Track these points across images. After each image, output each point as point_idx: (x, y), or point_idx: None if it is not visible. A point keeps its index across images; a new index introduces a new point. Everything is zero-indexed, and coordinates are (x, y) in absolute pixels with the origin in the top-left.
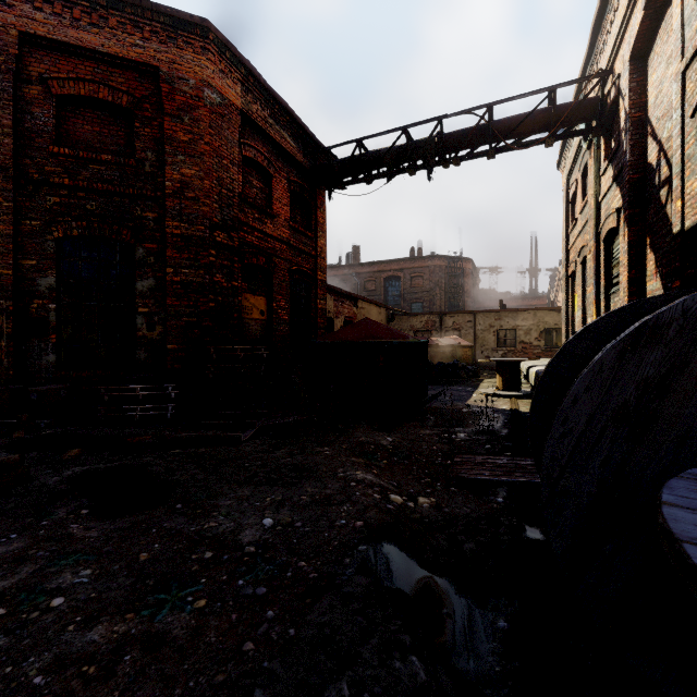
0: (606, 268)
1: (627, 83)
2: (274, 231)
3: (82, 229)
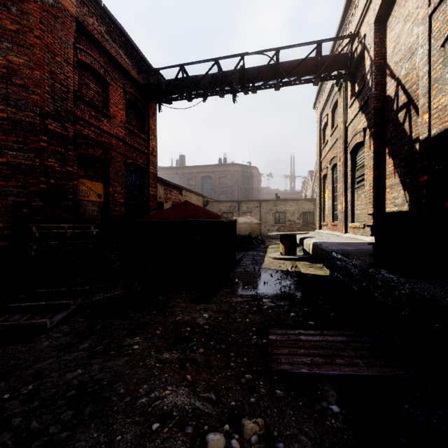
0: (352, 171)
1: (373, 38)
2: (111, 129)
3: None
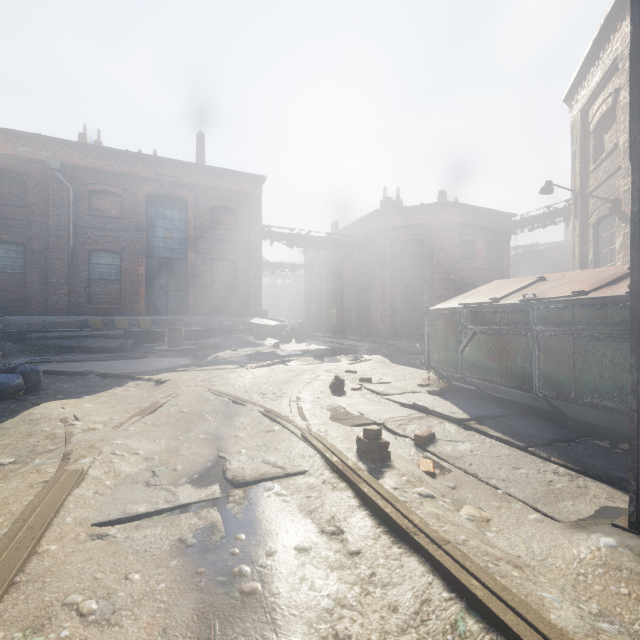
0: None
1: None
2: (476, 266)
3: (408, 281)
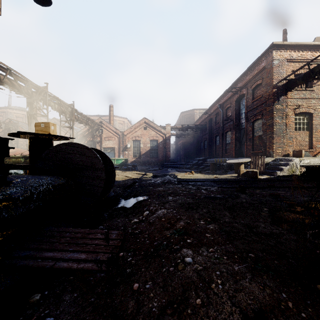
0: None
1: None
2: None
3: None
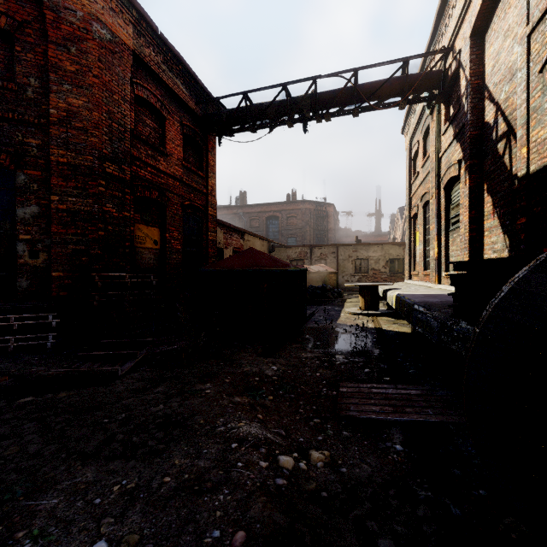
0: (446, 210)
1: (468, 55)
2: (168, 168)
3: None
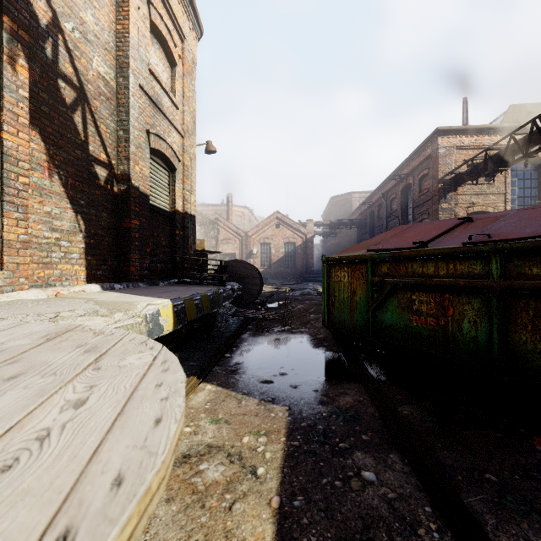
0: None
1: None
2: None
3: None
